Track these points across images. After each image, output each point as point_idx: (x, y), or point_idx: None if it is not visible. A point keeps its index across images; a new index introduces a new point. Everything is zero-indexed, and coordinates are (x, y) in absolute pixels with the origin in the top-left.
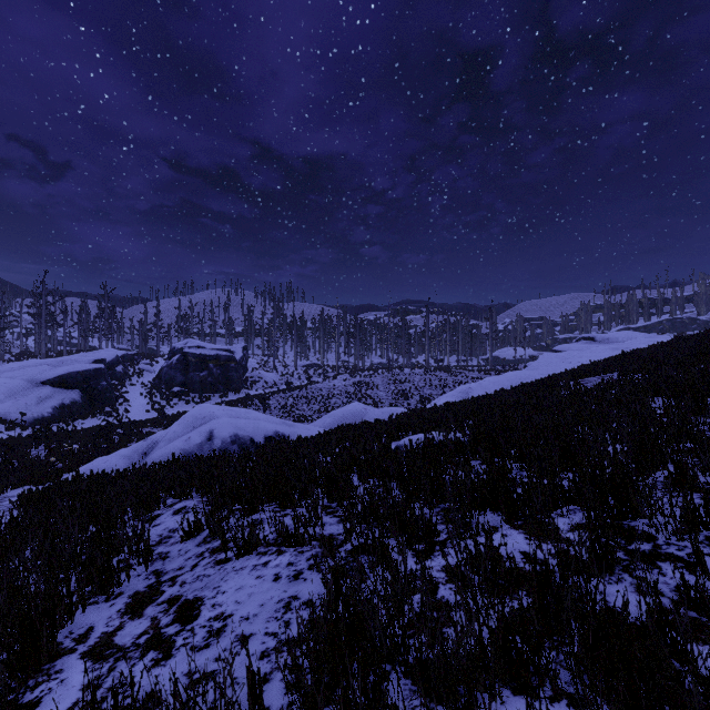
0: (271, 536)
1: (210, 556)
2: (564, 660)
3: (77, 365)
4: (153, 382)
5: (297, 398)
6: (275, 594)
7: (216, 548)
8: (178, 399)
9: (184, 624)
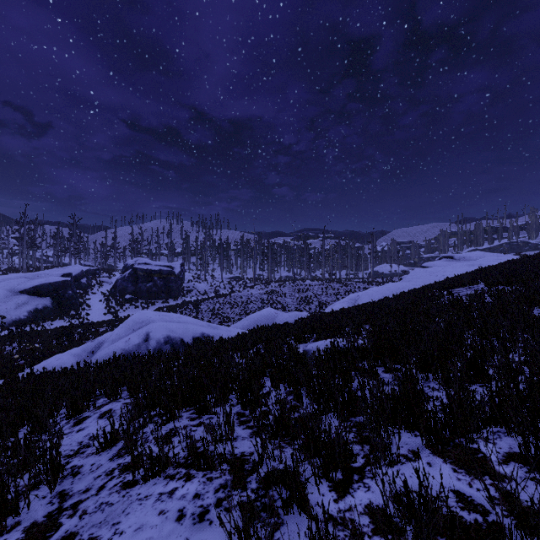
0: (182, 453)
1: (118, 475)
2: None
3: (48, 278)
4: (110, 291)
5: (223, 304)
6: None
7: (127, 465)
8: (129, 305)
9: None
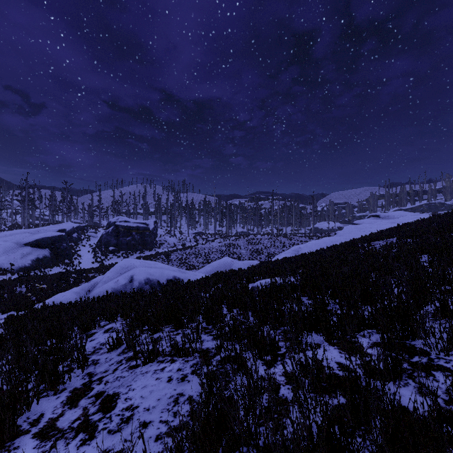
0: (167, 349)
1: (126, 363)
2: (369, 445)
3: (47, 233)
4: (96, 244)
5: (189, 254)
6: (168, 391)
7: (130, 357)
8: (112, 255)
9: (105, 412)
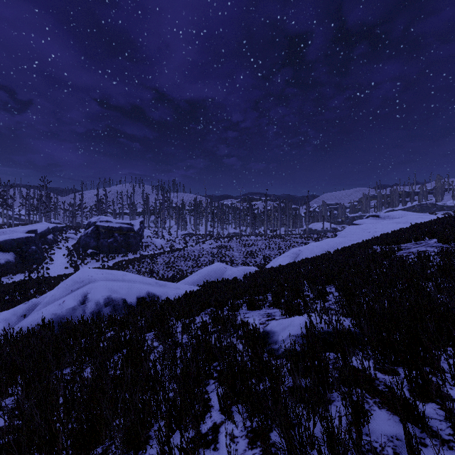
0: None
1: None
2: None
3: (13, 234)
4: (74, 246)
5: (177, 257)
6: None
7: None
8: (90, 259)
9: None
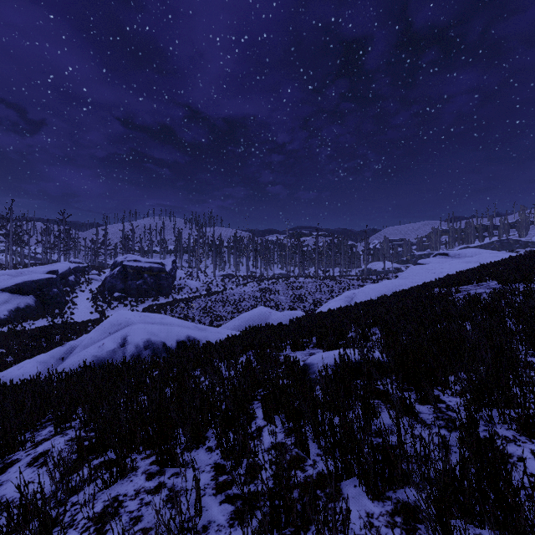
0: None
1: None
2: None
3: (32, 275)
4: (99, 288)
5: (215, 302)
6: None
7: None
8: (117, 303)
9: None
